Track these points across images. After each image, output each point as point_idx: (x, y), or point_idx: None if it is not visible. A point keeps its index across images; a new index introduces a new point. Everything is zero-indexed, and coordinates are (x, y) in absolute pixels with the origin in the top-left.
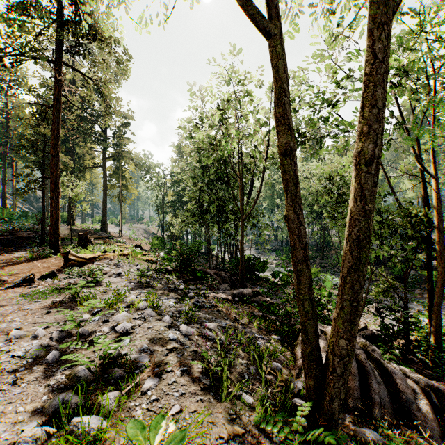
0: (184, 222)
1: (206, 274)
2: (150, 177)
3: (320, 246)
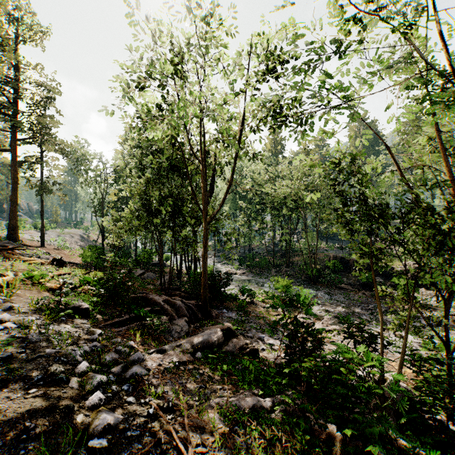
0: (123, 227)
1: (152, 304)
2: (84, 170)
3: (286, 253)
